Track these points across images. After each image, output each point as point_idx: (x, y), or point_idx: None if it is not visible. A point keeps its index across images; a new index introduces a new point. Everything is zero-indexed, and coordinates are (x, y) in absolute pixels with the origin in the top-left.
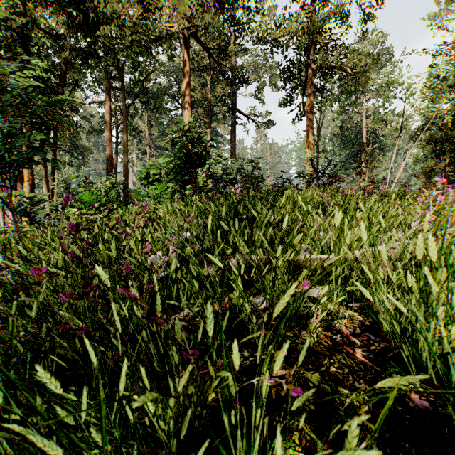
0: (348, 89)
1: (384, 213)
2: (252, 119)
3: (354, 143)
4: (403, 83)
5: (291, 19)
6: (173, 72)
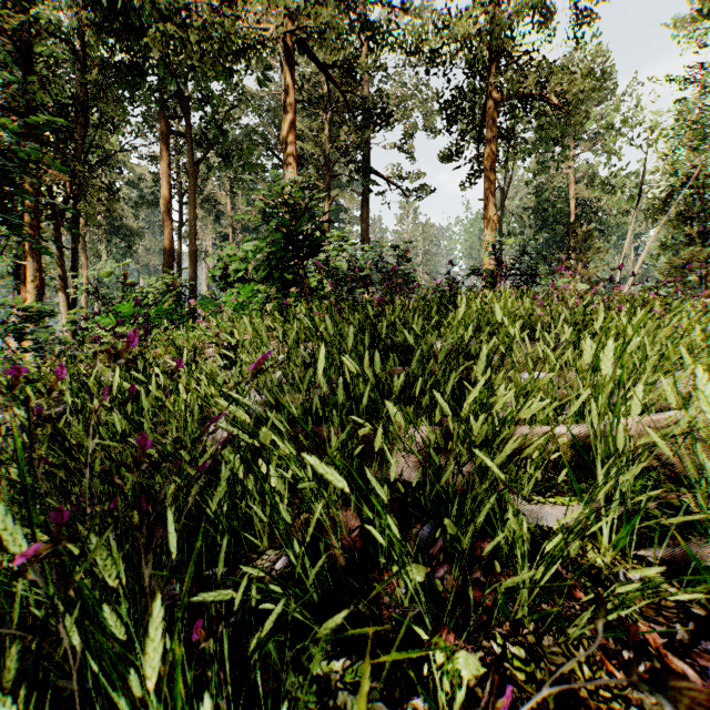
0: (550, 134)
1: (690, 341)
2: (396, 184)
3: (559, 222)
4: (643, 121)
5: (459, 18)
6: (269, 109)
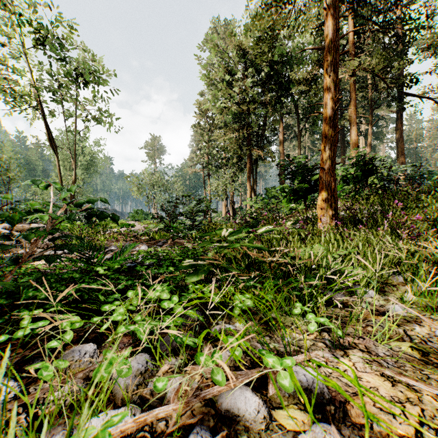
0: None
1: None
2: (426, 98)
3: None
4: None
5: None
6: None
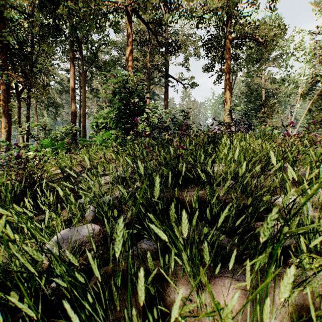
0: (255, 57)
1: None
2: (180, 82)
3: (258, 99)
4: (304, 49)
5: None
6: (122, 47)
